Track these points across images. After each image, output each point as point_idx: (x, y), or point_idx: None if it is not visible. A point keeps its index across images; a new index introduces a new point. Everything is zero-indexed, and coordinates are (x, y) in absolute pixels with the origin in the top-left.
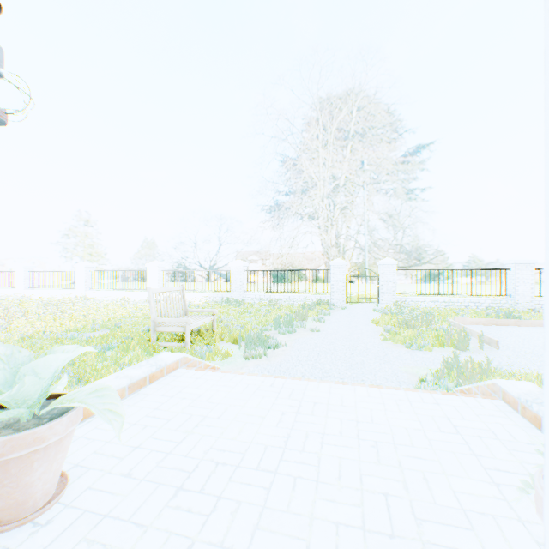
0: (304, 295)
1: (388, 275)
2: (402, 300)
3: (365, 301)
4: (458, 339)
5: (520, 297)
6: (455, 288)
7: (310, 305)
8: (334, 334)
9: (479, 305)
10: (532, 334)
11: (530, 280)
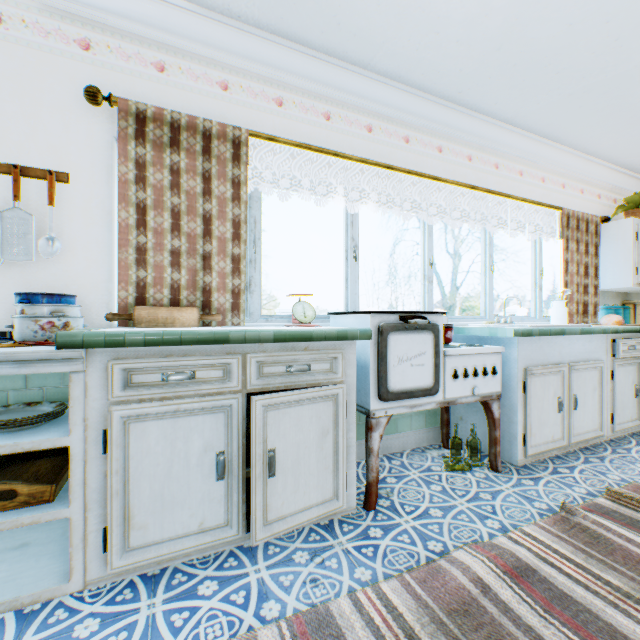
0: None
1: None
2: None
3: None
4: None
5: None
6: None
7: None
8: None
9: None
10: None
11: None
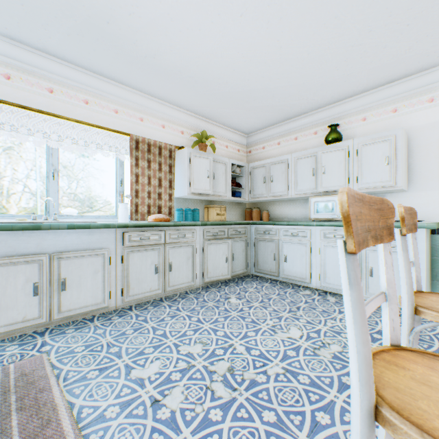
0: None
1: None
2: None
3: None
4: None
5: None
6: None
7: None
8: None
9: None
10: None
11: None
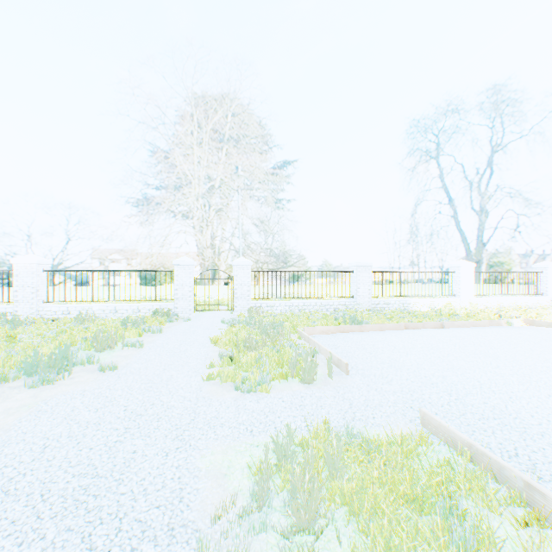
0: (139, 304)
1: (243, 278)
2: (258, 306)
3: (218, 308)
4: (304, 367)
5: (361, 298)
6: (312, 289)
7: (137, 320)
8: (136, 373)
9: (329, 308)
10: (377, 345)
11: (368, 282)
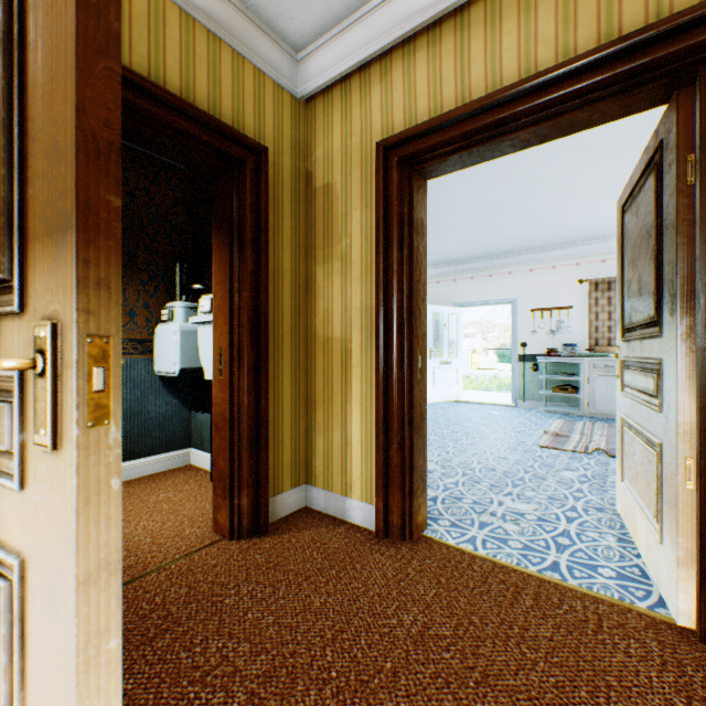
0: None
1: None
2: None
3: None
4: None
5: None
6: None
7: None
8: None
9: None
10: None
11: None
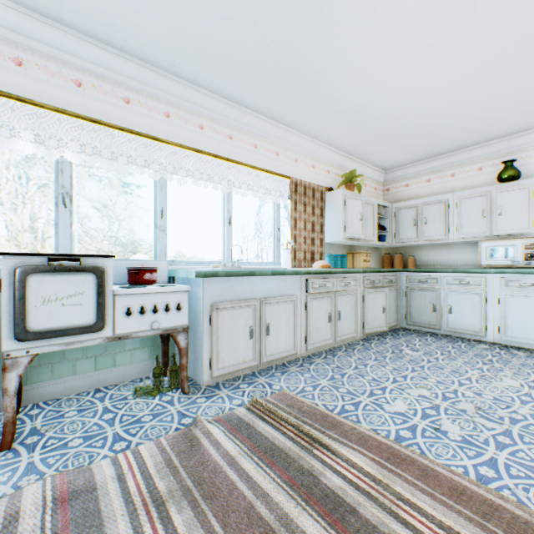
0: None
1: None
2: None
3: None
4: None
5: None
6: None
7: None
8: None
9: None
10: None
11: None
